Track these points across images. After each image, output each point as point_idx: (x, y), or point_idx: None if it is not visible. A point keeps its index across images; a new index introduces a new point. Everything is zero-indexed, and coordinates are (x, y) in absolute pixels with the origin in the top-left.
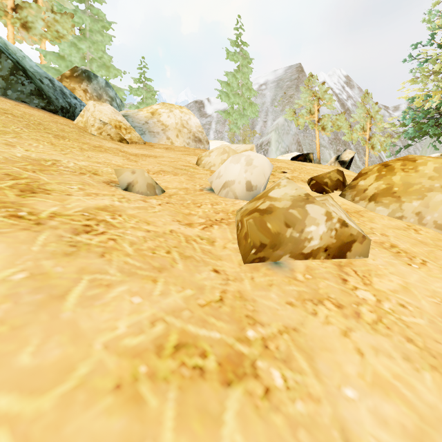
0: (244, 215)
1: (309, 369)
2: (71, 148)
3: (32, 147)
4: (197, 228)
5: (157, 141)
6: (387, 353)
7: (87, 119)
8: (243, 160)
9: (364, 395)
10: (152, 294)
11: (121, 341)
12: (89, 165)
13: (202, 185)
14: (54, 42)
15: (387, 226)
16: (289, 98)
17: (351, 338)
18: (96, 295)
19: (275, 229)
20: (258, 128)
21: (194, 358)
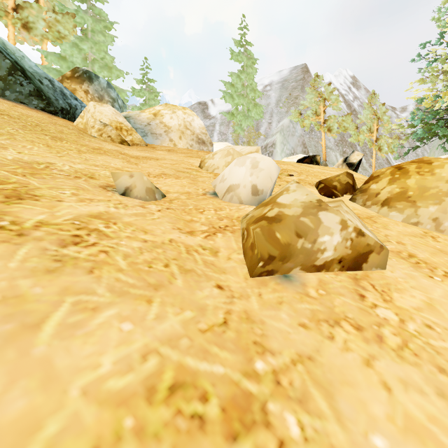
0: (250, 222)
1: (329, 410)
2: (68, 150)
3: (26, 149)
4: (199, 237)
5: (160, 143)
6: (418, 387)
7: (87, 121)
8: (248, 163)
9: (397, 445)
10: (146, 318)
11: (104, 383)
12: (86, 168)
13: (205, 189)
14: (56, 43)
15: (402, 233)
16: (294, 99)
17: (375, 369)
18: (78, 322)
19: (285, 240)
20: (263, 129)
21: (192, 403)
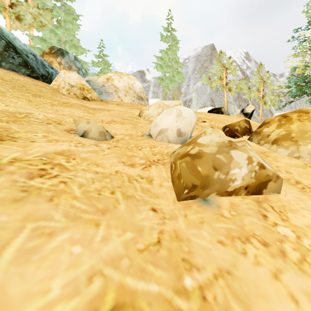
0: (177, 158)
1: None
2: (44, 104)
3: (12, 103)
4: (138, 168)
5: (111, 99)
6: None
7: (59, 83)
8: (174, 113)
9: None
10: (94, 241)
11: (52, 310)
12: (56, 117)
13: (142, 132)
14: (39, 29)
15: (289, 165)
16: (205, 68)
17: (282, 282)
18: (35, 247)
19: (204, 172)
20: (183, 89)
21: None
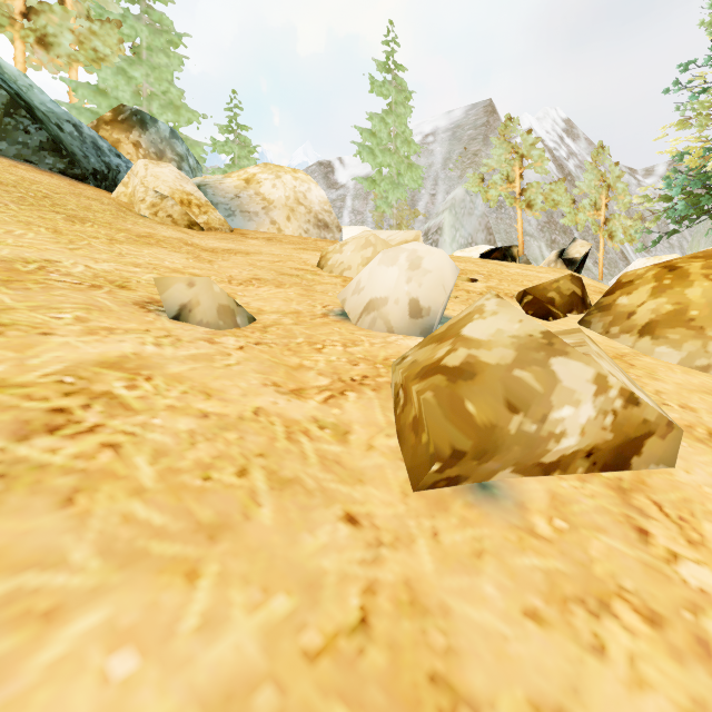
0: (412, 376)
1: None
2: (91, 239)
3: (11, 236)
4: (314, 401)
5: (255, 228)
6: None
7: (134, 190)
8: (403, 259)
9: None
10: (177, 631)
11: None
12: (116, 269)
13: (326, 305)
14: (91, 67)
15: (685, 388)
16: (472, 156)
17: None
18: None
19: (484, 417)
20: (422, 205)
21: None
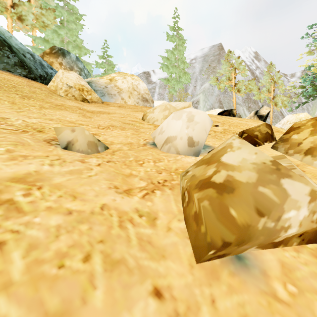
0: (193, 186)
1: None
2: (30, 107)
3: None
4: (137, 197)
5: (114, 101)
6: None
7: (57, 84)
8: (184, 116)
9: None
10: None
11: None
12: (39, 122)
13: (145, 139)
14: (41, 30)
15: None
16: (212, 69)
17: None
18: None
19: (242, 219)
20: (190, 91)
21: None
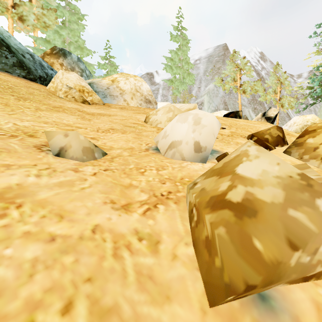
0: (203, 204)
1: None
2: (25, 109)
3: None
4: (136, 213)
5: (116, 103)
6: None
7: (57, 85)
8: (190, 119)
9: None
10: None
11: None
12: (32, 125)
13: (148, 144)
14: (42, 30)
15: None
16: (217, 69)
17: None
18: None
19: (270, 254)
20: (194, 92)
21: None
